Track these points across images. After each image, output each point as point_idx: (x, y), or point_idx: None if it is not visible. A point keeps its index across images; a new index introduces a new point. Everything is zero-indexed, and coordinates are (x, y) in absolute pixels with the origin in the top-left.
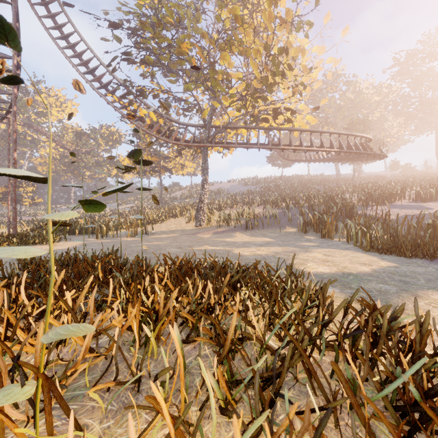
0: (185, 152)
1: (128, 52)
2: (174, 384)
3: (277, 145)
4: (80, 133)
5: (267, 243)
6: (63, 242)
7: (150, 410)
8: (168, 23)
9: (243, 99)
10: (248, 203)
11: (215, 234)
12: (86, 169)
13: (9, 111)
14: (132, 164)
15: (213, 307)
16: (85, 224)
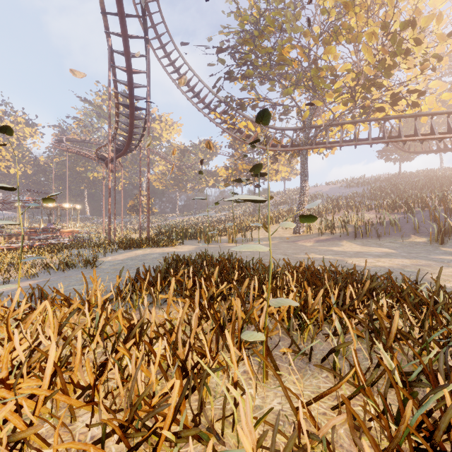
0: (278, 157)
1: (230, 70)
2: (343, 361)
3: (396, 137)
4: (184, 150)
5: (386, 254)
6: (182, 246)
7: (325, 376)
8: (269, 33)
9: (351, 91)
10: (354, 208)
11: (318, 242)
12: (188, 181)
13: (140, 140)
14: (228, 174)
15: (352, 310)
16: (193, 230)
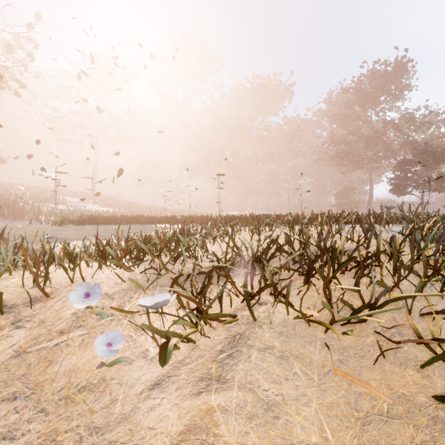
0: None
1: None
2: None
3: None
4: None
5: None
6: None
7: None
8: None
9: None
10: None
11: None
12: None
13: None
14: None
15: None
16: None
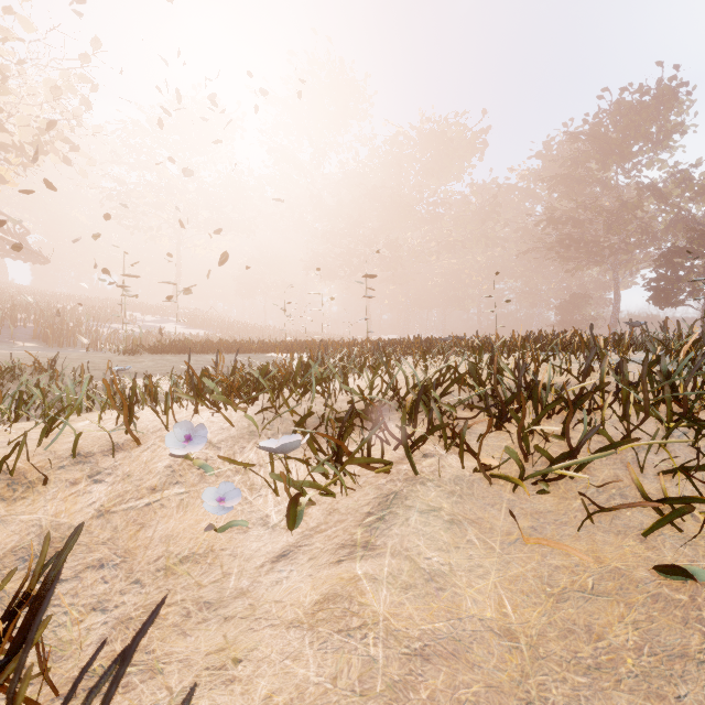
0: None
1: None
2: None
3: None
4: None
5: None
6: None
7: None
8: None
9: None
10: None
11: None
12: None
13: None
14: None
15: None
16: None
